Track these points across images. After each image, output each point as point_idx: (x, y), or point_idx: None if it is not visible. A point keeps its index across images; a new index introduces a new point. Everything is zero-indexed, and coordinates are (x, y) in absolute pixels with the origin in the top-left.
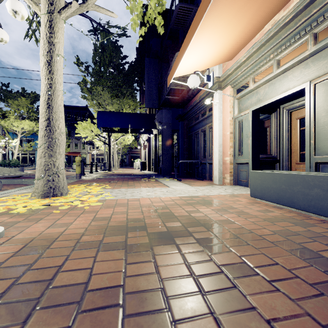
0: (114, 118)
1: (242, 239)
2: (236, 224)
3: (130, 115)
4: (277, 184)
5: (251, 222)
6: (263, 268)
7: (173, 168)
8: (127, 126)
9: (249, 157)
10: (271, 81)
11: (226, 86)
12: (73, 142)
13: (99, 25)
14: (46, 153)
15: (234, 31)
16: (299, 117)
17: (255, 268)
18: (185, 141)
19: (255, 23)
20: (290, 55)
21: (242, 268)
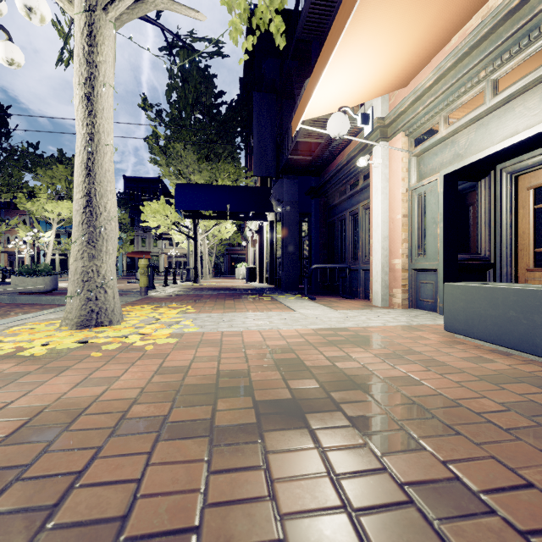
0: (203, 194)
1: (441, 419)
2: (423, 385)
3: (229, 189)
4: (498, 308)
5: (453, 381)
6: (499, 493)
7: (302, 279)
8: (225, 208)
9: (438, 259)
10: (482, 120)
11: (395, 134)
12: (139, 236)
13: (176, 37)
14: (85, 252)
15: (413, 30)
16: (532, 185)
17: (481, 491)
18: (322, 232)
19: (453, 15)
20: (519, 69)
21: (451, 490)
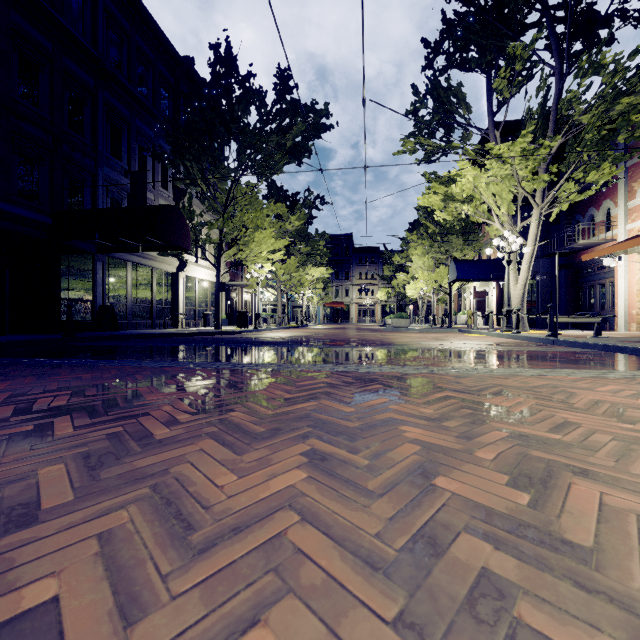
0: (474, 268)
1: None
2: None
3: (490, 263)
4: None
5: None
6: None
7: None
8: (489, 276)
9: None
10: None
11: (632, 252)
12: (333, 288)
13: None
14: (521, 309)
15: None
16: None
17: None
18: (571, 292)
19: None
20: None
21: None
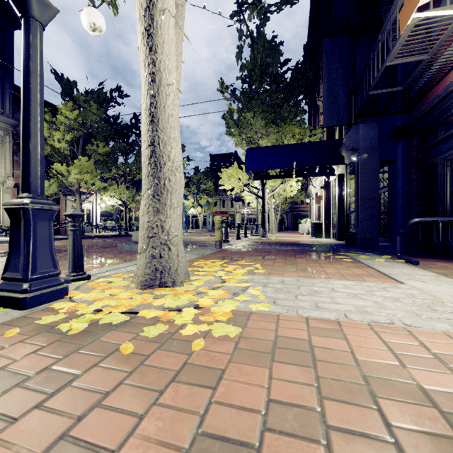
0: (270, 155)
1: None
2: None
3: (295, 146)
4: None
5: None
6: None
7: None
8: (291, 166)
9: None
10: None
11: None
12: (220, 199)
13: None
14: (150, 206)
15: None
16: None
17: None
18: (414, 179)
19: None
20: None
21: None
